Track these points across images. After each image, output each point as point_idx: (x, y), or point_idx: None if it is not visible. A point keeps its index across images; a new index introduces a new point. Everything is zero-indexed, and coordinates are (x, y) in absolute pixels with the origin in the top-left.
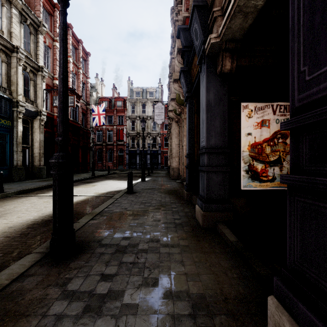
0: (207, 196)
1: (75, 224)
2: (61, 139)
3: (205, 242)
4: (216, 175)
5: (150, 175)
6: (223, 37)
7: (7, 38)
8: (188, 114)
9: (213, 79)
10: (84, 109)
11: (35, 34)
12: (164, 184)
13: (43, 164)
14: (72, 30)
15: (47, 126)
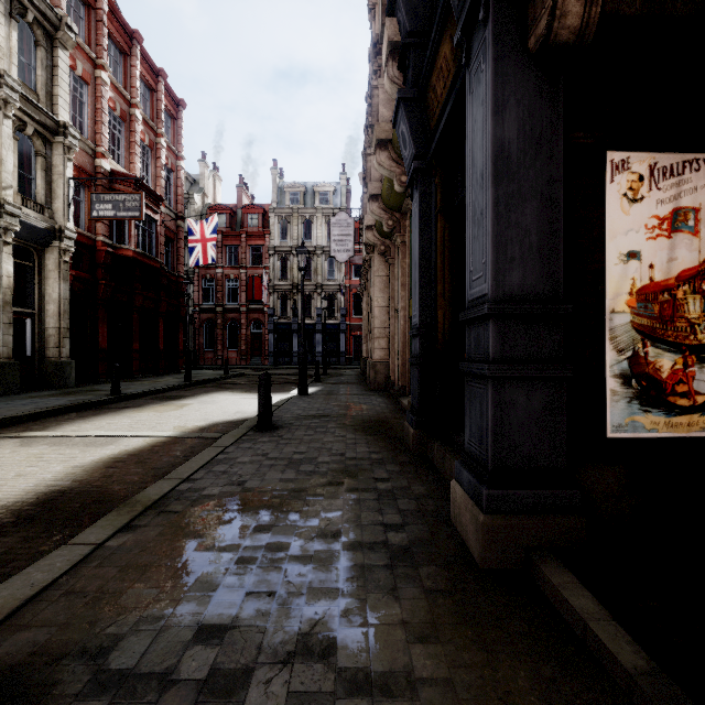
0: (497, 463)
1: (55, 555)
2: None
3: (514, 662)
4: (527, 391)
5: (322, 380)
6: None
7: None
8: (419, 217)
9: (517, 71)
10: (171, 228)
11: (48, 48)
12: (352, 404)
13: (67, 354)
14: (141, 46)
15: (79, 267)
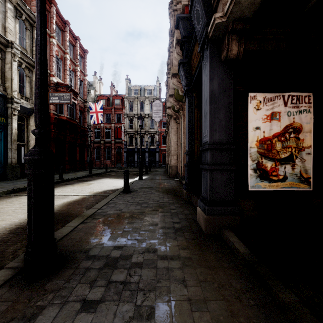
0: (211, 198)
1: (62, 229)
2: (38, 131)
3: (210, 253)
4: (221, 174)
5: (148, 173)
6: (229, 16)
7: (2, 32)
8: (188, 108)
9: (217, 66)
10: (82, 106)
11: (31, 30)
12: (162, 183)
13: None
14: (69, 27)
15: None
